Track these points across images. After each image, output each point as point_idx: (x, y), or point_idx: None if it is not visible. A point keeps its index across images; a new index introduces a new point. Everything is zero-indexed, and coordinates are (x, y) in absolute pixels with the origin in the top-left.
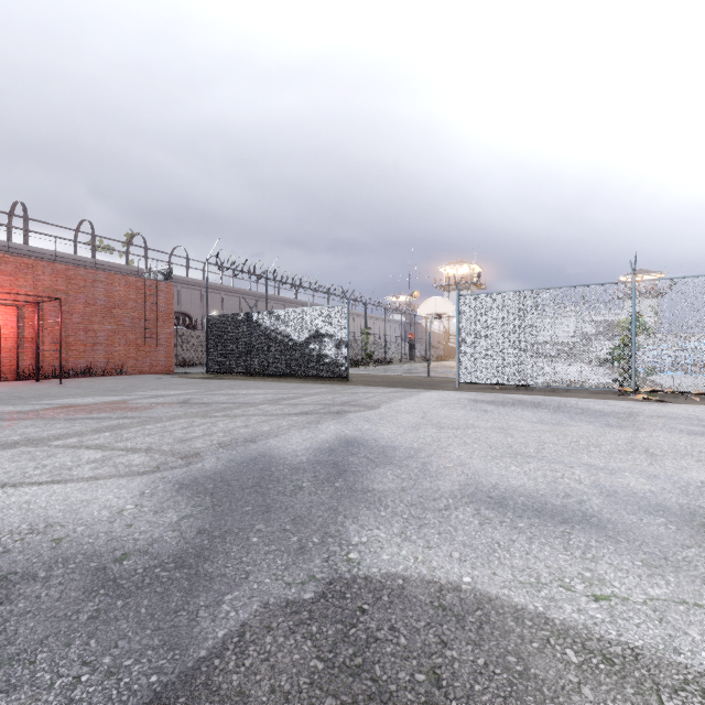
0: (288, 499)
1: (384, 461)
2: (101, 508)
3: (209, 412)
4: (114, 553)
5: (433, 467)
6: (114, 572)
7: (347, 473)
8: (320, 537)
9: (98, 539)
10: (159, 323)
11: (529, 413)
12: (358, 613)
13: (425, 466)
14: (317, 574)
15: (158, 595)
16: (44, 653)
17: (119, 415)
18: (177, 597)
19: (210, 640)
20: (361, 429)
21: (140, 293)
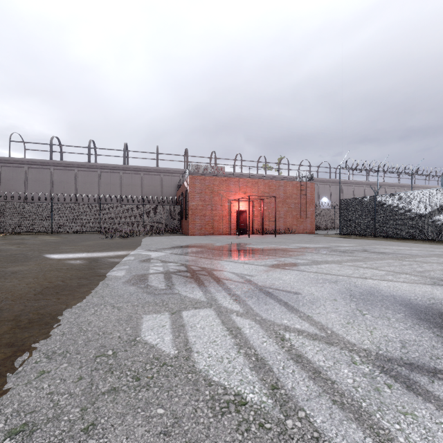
0: None
1: None
2: None
3: (398, 258)
4: None
5: None
6: None
7: None
8: None
9: None
10: (307, 205)
11: None
12: None
13: None
14: None
15: None
16: None
17: (344, 254)
18: None
19: None
20: None
21: (298, 190)
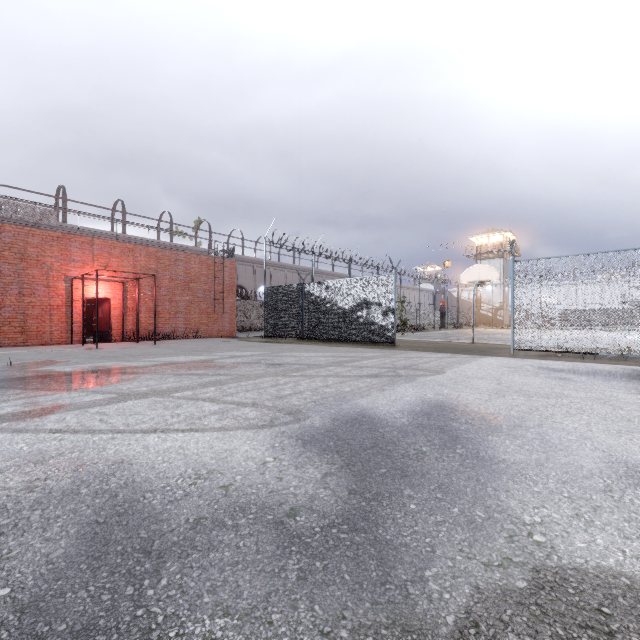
0: (417, 464)
1: (492, 428)
2: (245, 458)
3: (287, 372)
4: (281, 507)
5: (554, 439)
6: (293, 527)
7: (460, 439)
8: (482, 510)
9: (259, 490)
10: (224, 294)
11: (619, 383)
12: (602, 617)
13: (544, 437)
14: (512, 557)
15: (351, 560)
16: (276, 614)
17: (213, 372)
18: (373, 566)
19: (443, 627)
20: (442, 393)
21: (210, 269)
